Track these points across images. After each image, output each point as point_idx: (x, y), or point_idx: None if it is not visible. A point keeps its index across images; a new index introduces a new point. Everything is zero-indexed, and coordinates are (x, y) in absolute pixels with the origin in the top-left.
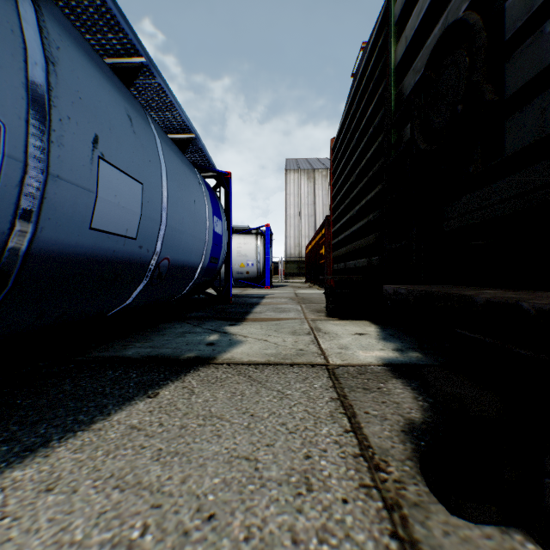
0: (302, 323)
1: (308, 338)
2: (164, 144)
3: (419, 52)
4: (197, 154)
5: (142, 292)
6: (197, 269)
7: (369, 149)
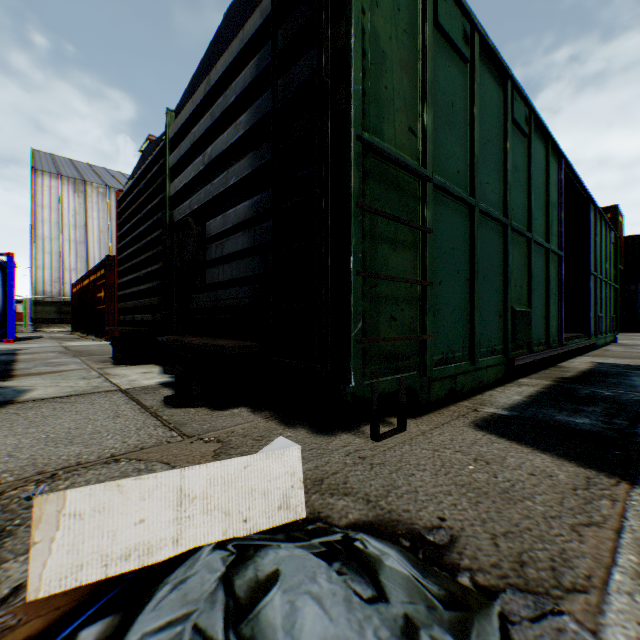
0: (91, 372)
1: (100, 379)
2: None
3: (183, 200)
4: None
5: None
6: None
7: (154, 229)
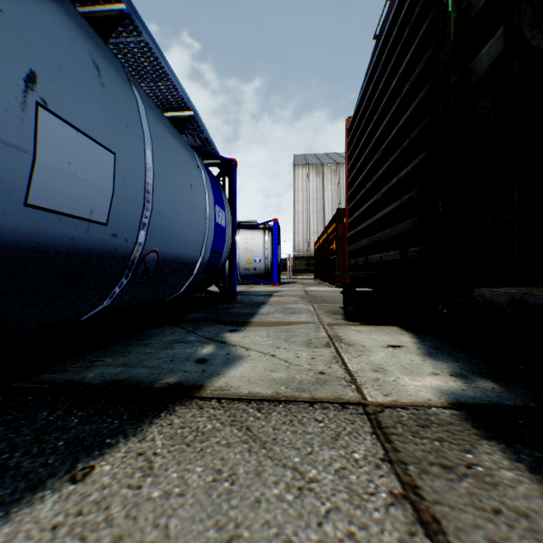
0: (318, 329)
1: (327, 352)
2: (151, 113)
3: None
4: (197, 137)
5: (124, 292)
6: (195, 264)
7: (401, 114)
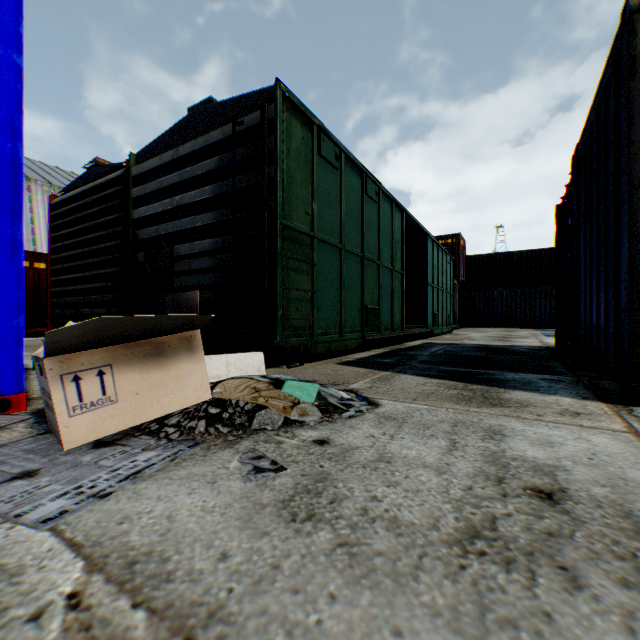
0: None
1: None
2: None
3: (146, 223)
4: None
5: None
6: None
7: (107, 239)
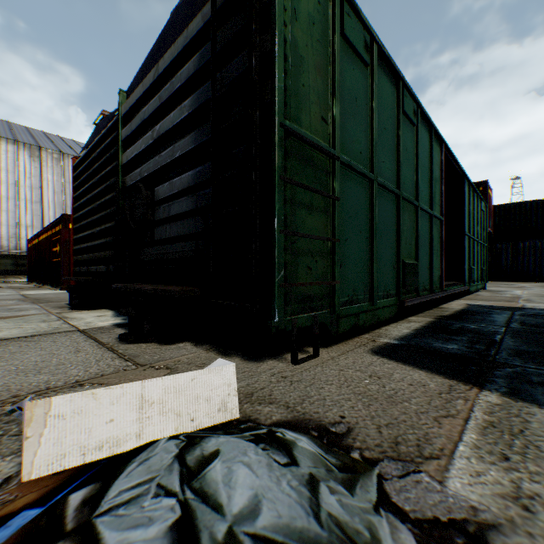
0: (50, 316)
1: (60, 322)
2: None
3: (134, 168)
4: None
5: None
6: None
7: (108, 192)
